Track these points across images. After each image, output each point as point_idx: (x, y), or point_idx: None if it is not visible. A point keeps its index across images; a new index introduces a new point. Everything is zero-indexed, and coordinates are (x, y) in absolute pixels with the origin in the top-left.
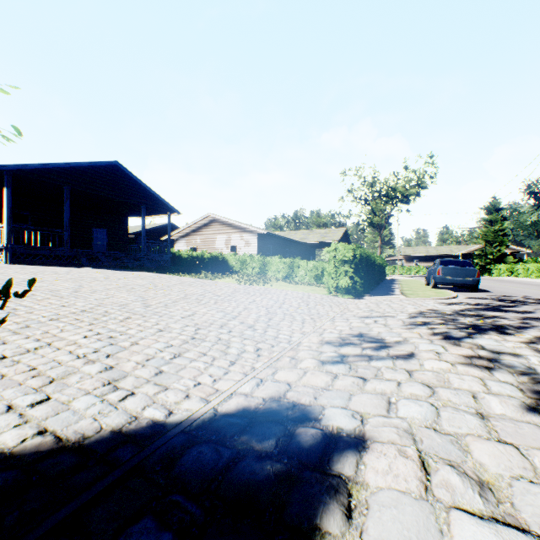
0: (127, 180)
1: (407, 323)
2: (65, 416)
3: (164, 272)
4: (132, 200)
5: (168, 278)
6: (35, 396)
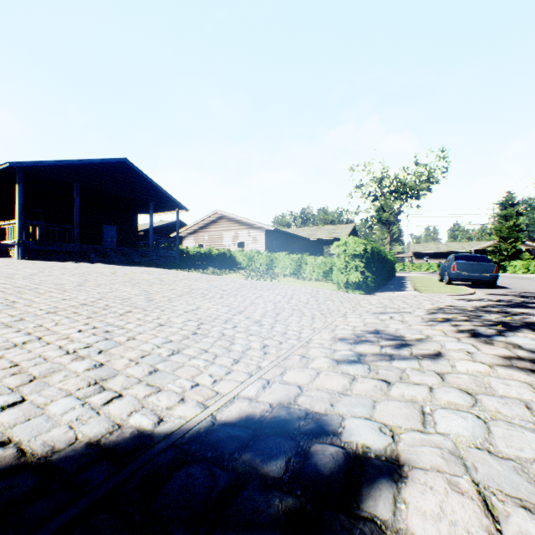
0: (136, 177)
1: (426, 319)
2: (36, 423)
3: (171, 268)
4: (141, 197)
5: (175, 273)
6: (8, 397)
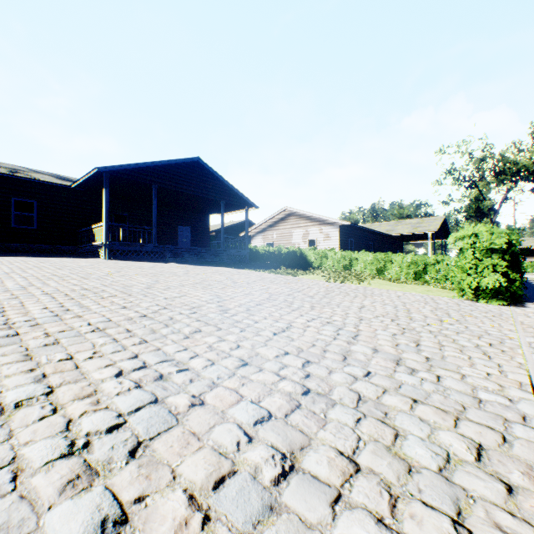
0: (208, 176)
1: None
2: None
3: (242, 268)
4: (212, 196)
5: (246, 273)
6: None
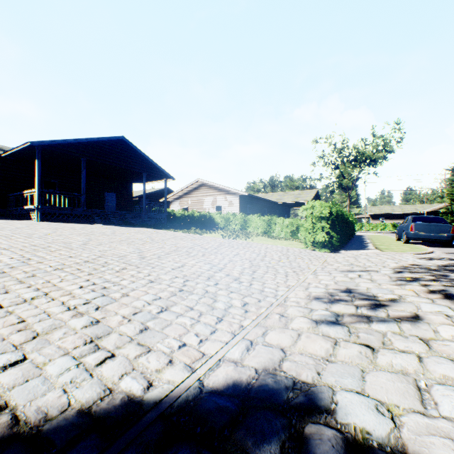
0: (131, 152)
1: (394, 279)
2: (33, 385)
3: (160, 228)
4: (136, 168)
5: (163, 233)
6: (11, 355)
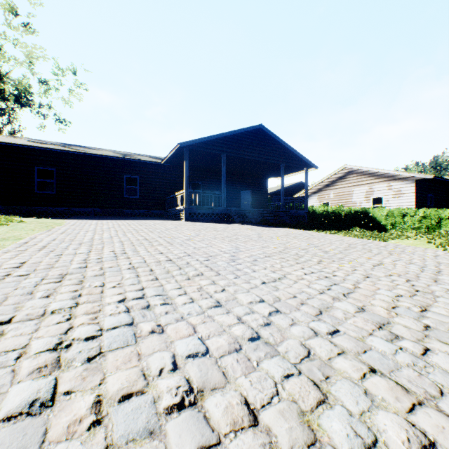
0: (268, 142)
1: None
2: None
3: (306, 229)
4: (273, 160)
5: (321, 236)
6: None
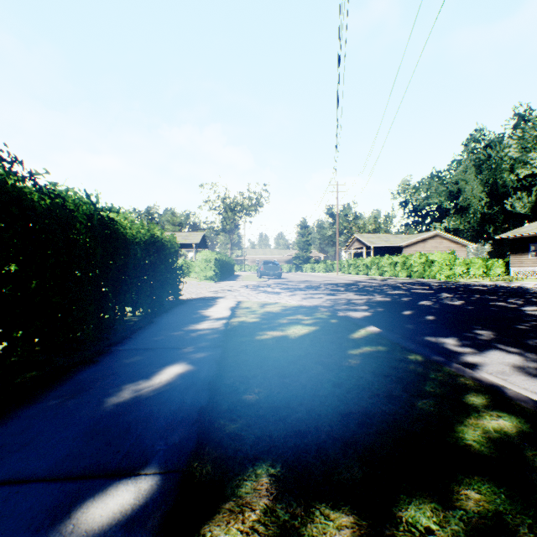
0: None
1: (240, 287)
2: None
3: None
4: None
5: None
6: None
